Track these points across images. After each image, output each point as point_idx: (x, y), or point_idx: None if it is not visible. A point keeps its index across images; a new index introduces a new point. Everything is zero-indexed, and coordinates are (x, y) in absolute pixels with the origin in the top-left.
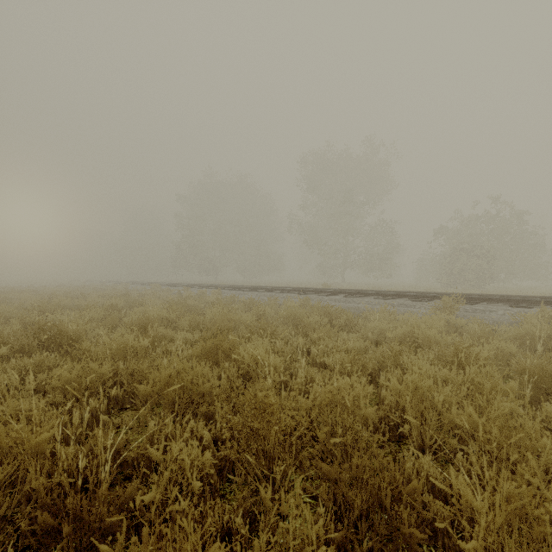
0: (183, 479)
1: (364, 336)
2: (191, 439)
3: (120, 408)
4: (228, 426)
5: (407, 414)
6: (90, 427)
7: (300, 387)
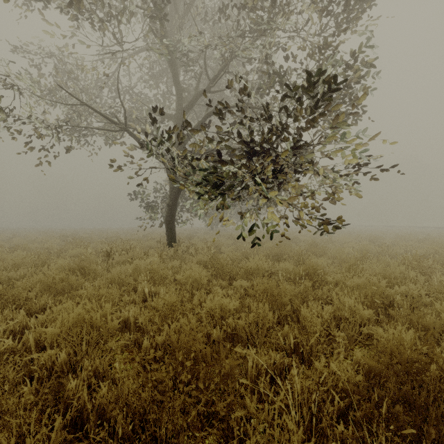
0: None
1: None
2: None
3: None
4: None
5: None
6: None
7: None
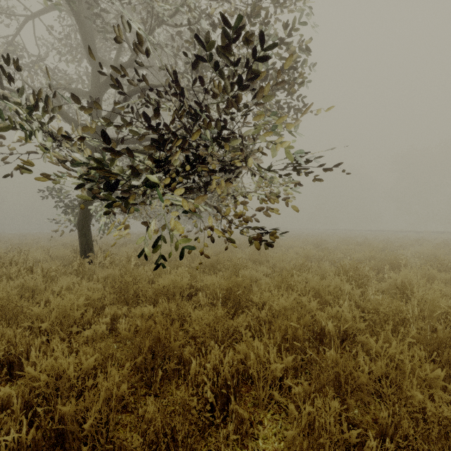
0: None
1: None
2: None
3: None
4: None
5: None
6: None
7: None
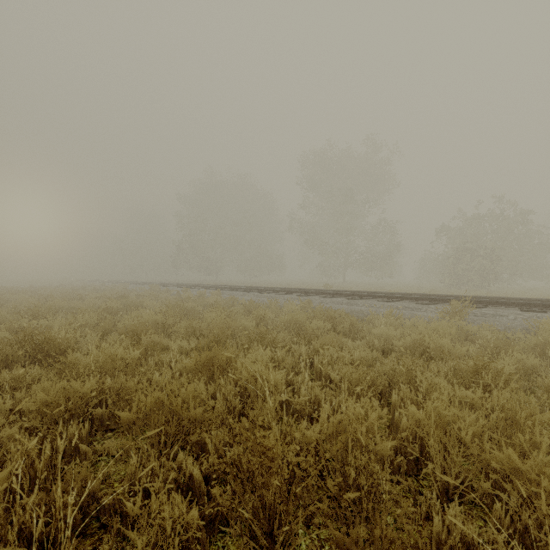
0: (164, 542)
1: (370, 344)
2: (179, 477)
3: (105, 429)
4: (222, 461)
5: (425, 443)
6: (68, 456)
7: (303, 407)
